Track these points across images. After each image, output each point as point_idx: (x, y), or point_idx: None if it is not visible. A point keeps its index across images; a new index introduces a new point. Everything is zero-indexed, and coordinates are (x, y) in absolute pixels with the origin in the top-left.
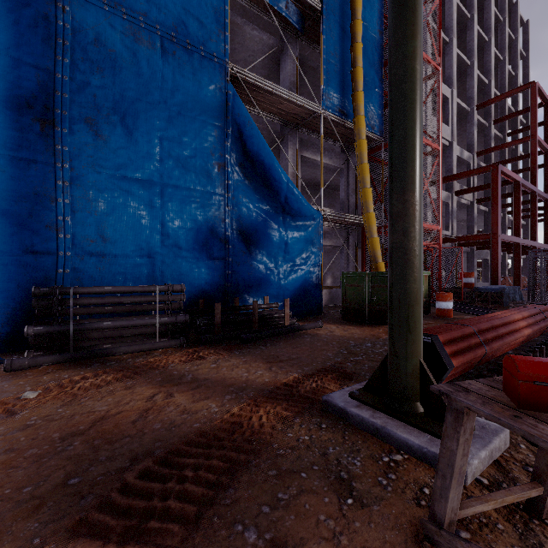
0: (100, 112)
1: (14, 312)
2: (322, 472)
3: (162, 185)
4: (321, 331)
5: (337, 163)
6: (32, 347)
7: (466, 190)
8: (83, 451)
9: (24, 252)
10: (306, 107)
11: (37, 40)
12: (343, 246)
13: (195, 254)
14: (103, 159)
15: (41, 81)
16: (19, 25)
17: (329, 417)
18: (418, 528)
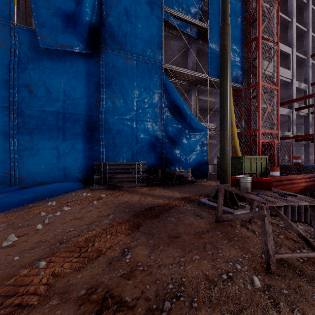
0: (114, 94)
1: (87, 171)
2: (193, 213)
3: (136, 120)
4: (205, 183)
5: (218, 100)
6: (92, 184)
7: (301, 107)
8: (126, 206)
9: (90, 149)
10: (200, 77)
11: (94, 71)
12: None
13: (149, 149)
14: (115, 112)
15: (95, 86)
16: (88, 66)
17: (199, 205)
18: (214, 221)
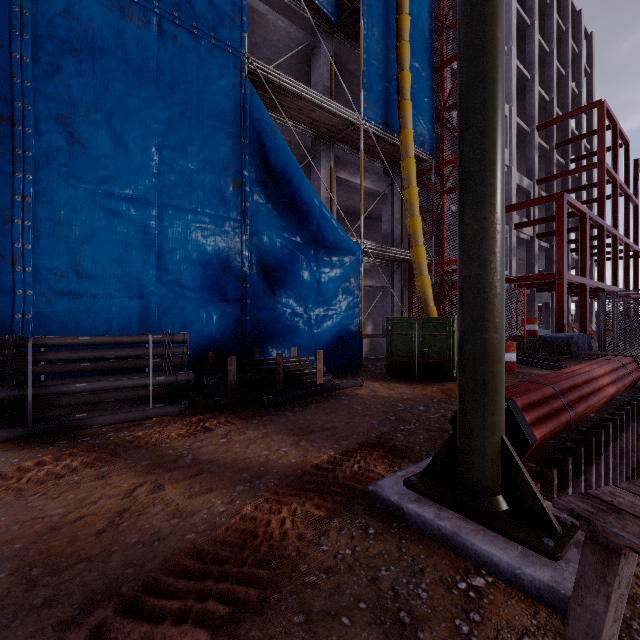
0: (75, 108)
1: None
2: (372, 613)
3: (159, 206)
4: (362, 391)
5: (380, 188)
6: None
7: (526, 223)
8: (10, 590)
9: None
10: (343, 116)
11: None
12: (387, 286)
13: (203, 295)
14: (79, 170)
15: None
16: None
17: (377, 516)
18: None
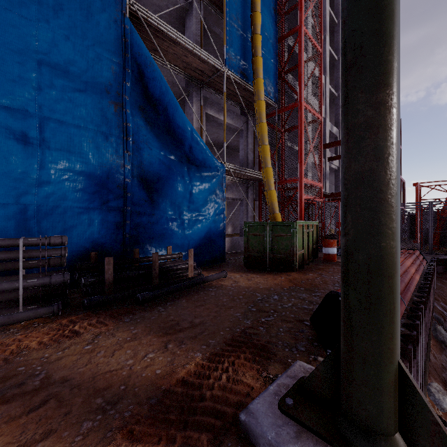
0: None
1: None
2: None
3: (40, 118)
4: (226, 282)
5: (238, 124)
6: None
7: (335, 157)
8: None
9: None
10: (211, 63)
11: None
12: (243, 198)
13: (86, 201)
14: None
15: None
16: None
17: None
18: None
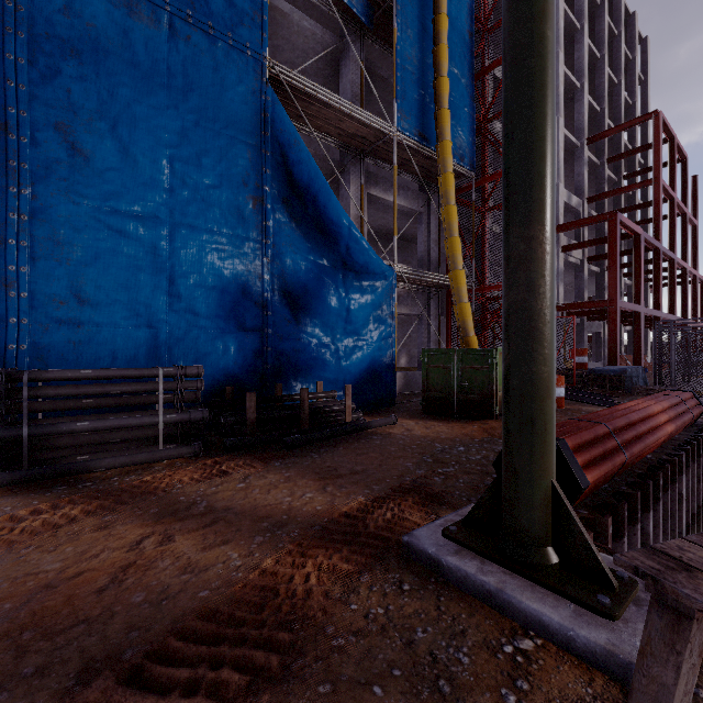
0: (76, 115)
1: None
2: (408, 681)
3: (171, 224)
4: (395, 430)
5: (415, 206)
6: None
7: (575, 245)
8: None
9: None
10: (375, 126)
11: None
12: (423, 314)
13: (220, 324)
14: (80, 184)
15: None
16: None
17: (413, 570)
18: None
